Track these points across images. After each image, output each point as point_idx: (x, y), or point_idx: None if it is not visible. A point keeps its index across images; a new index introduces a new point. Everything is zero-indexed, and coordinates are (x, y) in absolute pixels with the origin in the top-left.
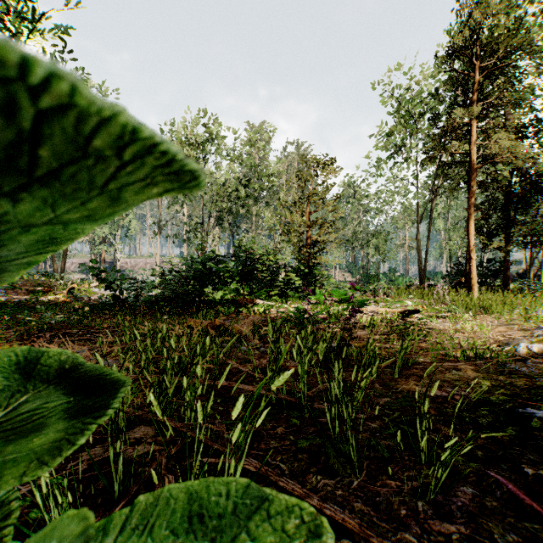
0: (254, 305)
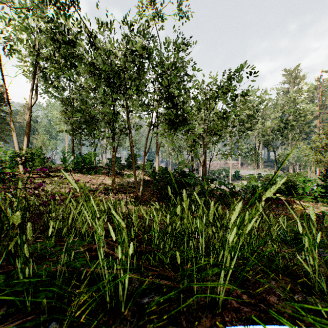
0: (296, 204)
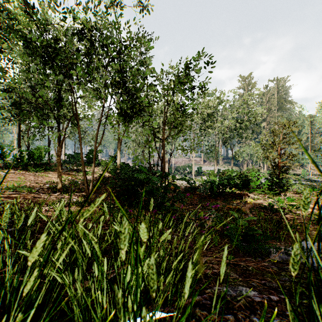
0: (248, 197)
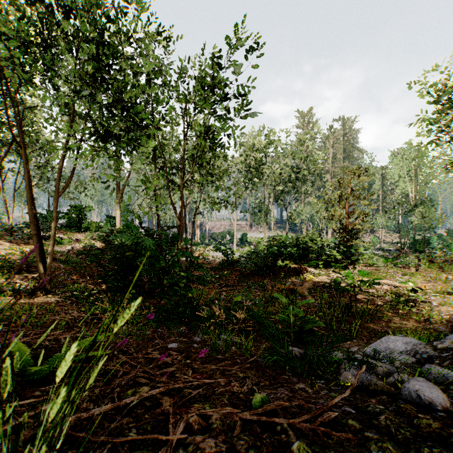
0: (307, 272)
